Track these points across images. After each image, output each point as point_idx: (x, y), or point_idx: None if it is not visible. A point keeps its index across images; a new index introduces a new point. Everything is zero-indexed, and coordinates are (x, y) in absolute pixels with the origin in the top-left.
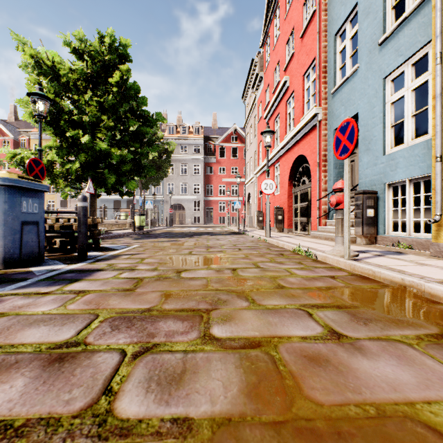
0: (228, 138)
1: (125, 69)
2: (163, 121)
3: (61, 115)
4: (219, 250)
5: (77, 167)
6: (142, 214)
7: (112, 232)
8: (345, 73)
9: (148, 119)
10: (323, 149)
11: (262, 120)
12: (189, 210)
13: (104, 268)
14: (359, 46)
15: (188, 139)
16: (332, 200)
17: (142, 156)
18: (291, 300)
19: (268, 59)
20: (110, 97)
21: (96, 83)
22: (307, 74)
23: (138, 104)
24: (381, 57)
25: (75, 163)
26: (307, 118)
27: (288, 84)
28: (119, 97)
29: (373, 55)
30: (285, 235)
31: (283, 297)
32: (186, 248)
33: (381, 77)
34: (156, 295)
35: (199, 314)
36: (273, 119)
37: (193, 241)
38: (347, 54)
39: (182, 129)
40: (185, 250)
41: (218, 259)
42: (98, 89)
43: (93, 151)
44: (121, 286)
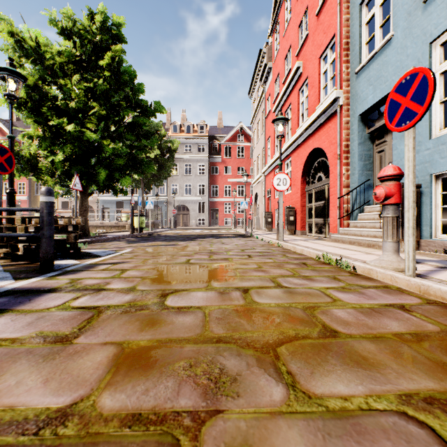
0: (233, 137)
1: (118, 51)
2: (162, 111)
3: (45, 101)
4: (224, 258)
5: (61, 160)
6: (141, 215)
7: (106, 235)
8: (371, 50)
9: (146, 109)
10: (345, 138)
11: (271, 114)
12: (193, 211)
13: (61, 286)
14: (394, 10)
15: (193, 138)
16: (379, 192)
17: (139, 150)
18: (367, 375)
19: (278, 47)
20: (101, 82)
21: (87, 68)
22: (324, 55)
23: (135, 92)
24: (425, 17)
25: (60, 155)
26: (325, 104)
27: (301, 70)
28: (112, 83)
29: (414, 17)
30: (299, 238)
31: (348, 365)
32: (184, 255)
33: (426, 42)
34: (103, 358)
35: (171, 441)
36: (283, 111)
37: (194, 246)
38: (376, 24)
39: (186, 127)
40: (182, 257)
41: (222, 272)
42: (88, 73)
43: (82, 143)
44: (58, 328)
